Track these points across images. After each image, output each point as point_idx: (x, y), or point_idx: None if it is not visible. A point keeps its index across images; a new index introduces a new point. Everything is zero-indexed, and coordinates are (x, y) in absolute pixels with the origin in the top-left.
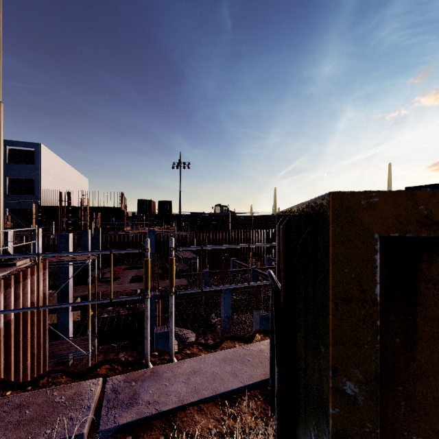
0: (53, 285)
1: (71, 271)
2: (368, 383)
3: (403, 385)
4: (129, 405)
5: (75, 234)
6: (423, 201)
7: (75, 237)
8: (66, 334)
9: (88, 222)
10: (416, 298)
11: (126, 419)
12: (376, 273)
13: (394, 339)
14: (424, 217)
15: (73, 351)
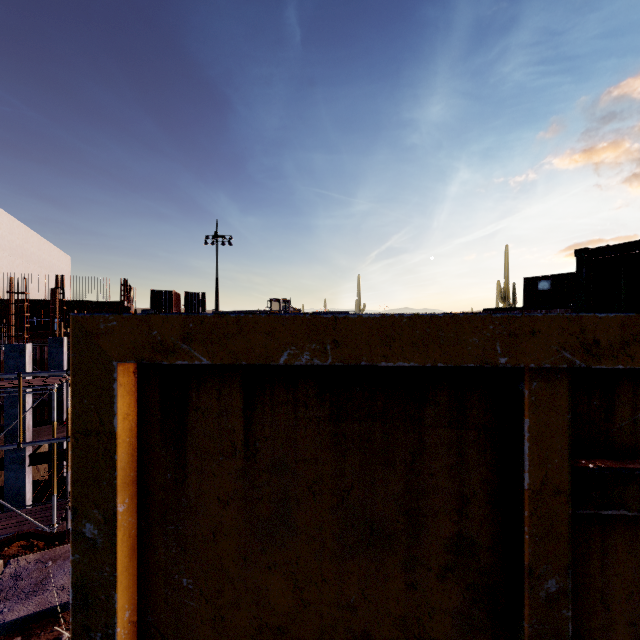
0: (1, 425)
1: (29, 403)
2: (106, 523)
3: (175, 524)
4: (31, 593)
5: (44, 343)
6: (157, 326)
7: (45, 349)
8: (19, 502)
9: (63, 325)
10: (187, 428)
11: (18, 613)
12: (115, 403)
13: (166, 474)
14: (158, 343)
15: (26, 528)
